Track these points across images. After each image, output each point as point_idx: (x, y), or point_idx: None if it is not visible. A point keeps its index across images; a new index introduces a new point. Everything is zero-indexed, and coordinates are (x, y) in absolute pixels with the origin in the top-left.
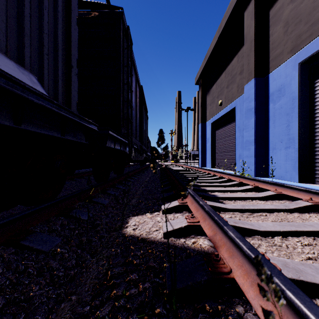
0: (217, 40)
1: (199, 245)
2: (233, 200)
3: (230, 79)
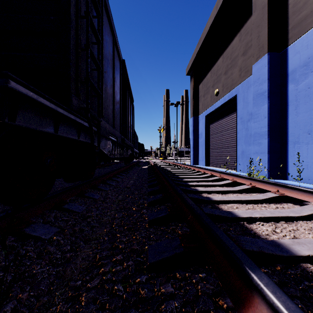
0: (214, 18)
1: None
2: None
3: (229, 63)
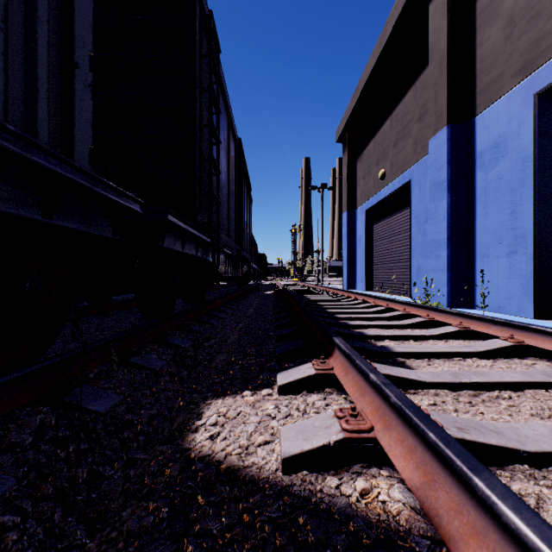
0: (376, 60)
1: (380, 504)
2: (425, 359)
3: (400, 130)
